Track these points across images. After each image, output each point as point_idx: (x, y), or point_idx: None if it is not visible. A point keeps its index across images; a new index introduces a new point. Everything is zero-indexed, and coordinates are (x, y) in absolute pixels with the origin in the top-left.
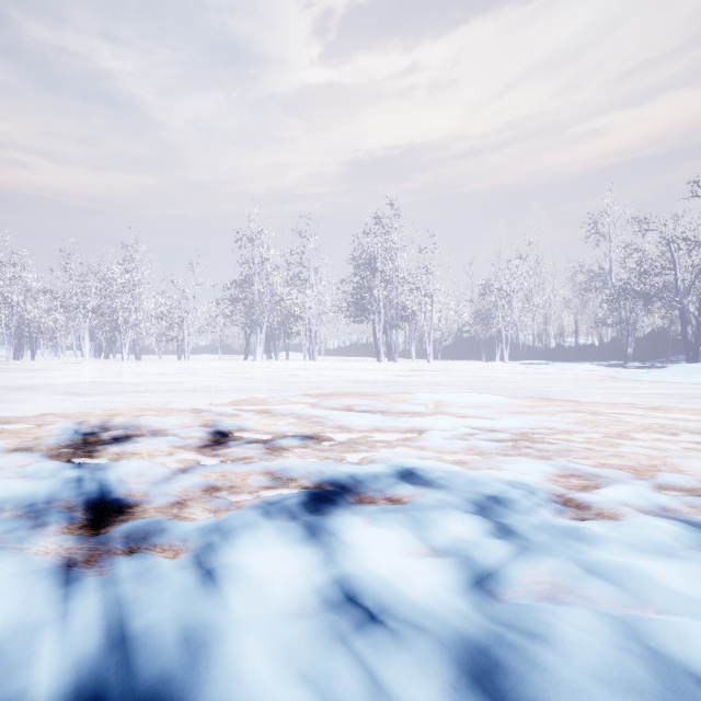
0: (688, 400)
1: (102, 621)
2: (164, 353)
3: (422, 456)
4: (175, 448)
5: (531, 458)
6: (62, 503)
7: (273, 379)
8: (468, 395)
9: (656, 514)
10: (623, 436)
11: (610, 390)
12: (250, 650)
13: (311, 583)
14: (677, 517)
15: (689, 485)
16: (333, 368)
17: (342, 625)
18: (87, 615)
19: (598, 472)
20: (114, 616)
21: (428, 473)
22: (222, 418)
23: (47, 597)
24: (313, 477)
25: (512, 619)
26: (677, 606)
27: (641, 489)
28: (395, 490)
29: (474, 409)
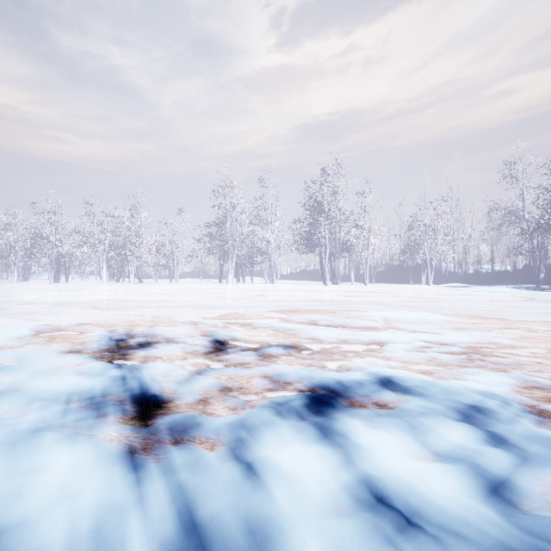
0: None
1: (172, 507)
2: (159, 277)
3: (391, 365)
4: (187, 353)
5: (489, 370)
6: (114, 397)
7: (245, 298)
8: (410, 313)
9: None
10: None
11: (533, 310)
12: (309, 547)
13: (340, 482)
14: None
15: None
16: (290, 289)
17: (386, 528)
18: (158, 500)
19: None
20: (181, 503)
21: (404, 382)
22: (216, 330)
23: (123, 481)
24: (305, 381)
25: (548, 533)
26: None
27: None
28: (380, 396)
29: (420, 325)
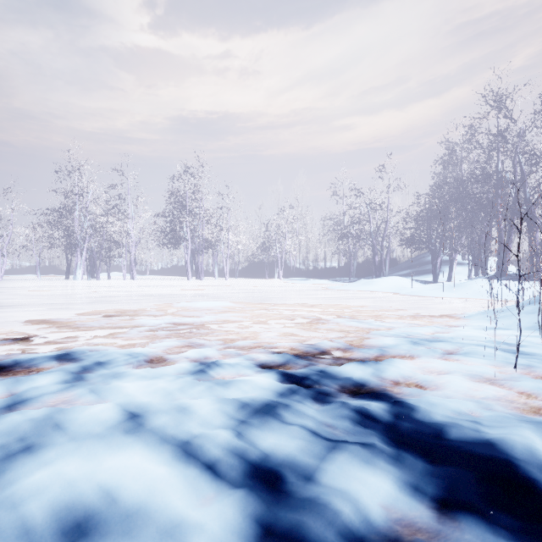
0: (341, 300)
1: None
2: None
3: (103, 343)
4: None
5: (182, 338)
6: None
7: (70, 295)
8: (208, 302)
9: (196, 360)
10: (262, 322)
11: (311, 296)
12: None
13: None
14: (204, 361)
15: (243, 345)
16: (142, 285)
17: None
18: None
19: (205, 343)
20: None
21: (84, 352)
22: None
23: None
24: None
25: None
26: (116, 399)
27: (209, 349)
28: (41, 364)
29: (198, 311)
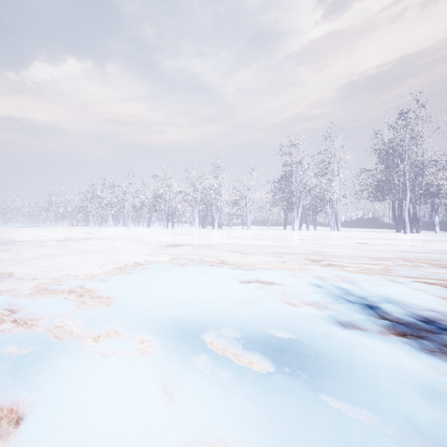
0: None
1: None
2: (227, 225)
3: None
4: None
5: None
6: None
7: (351, 246)
8: None
9: None
10: None
11: None
12: None
13: None
14: None
15: None
16: (374, 237)
17: None
18: None
19: None
20: None
21: None
22: None
23: None
24: None
25: None
26: None
27: None
28: None
29: None
